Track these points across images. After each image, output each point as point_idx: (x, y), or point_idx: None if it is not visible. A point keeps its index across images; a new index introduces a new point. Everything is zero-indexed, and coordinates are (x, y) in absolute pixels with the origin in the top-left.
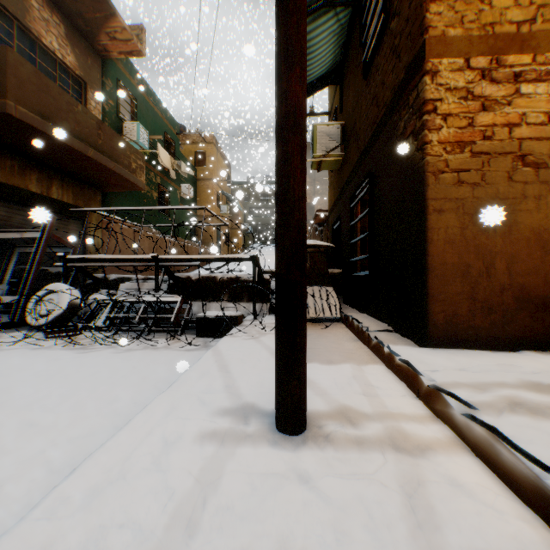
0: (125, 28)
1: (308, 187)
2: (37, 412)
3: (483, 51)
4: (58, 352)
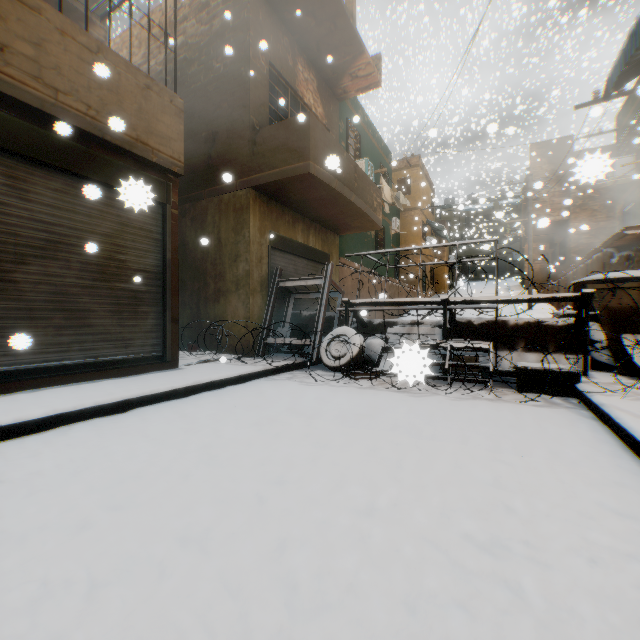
0: (369, 63)
1: (557, 199)
2: (483, 450)
3: None
4: (391, 394)
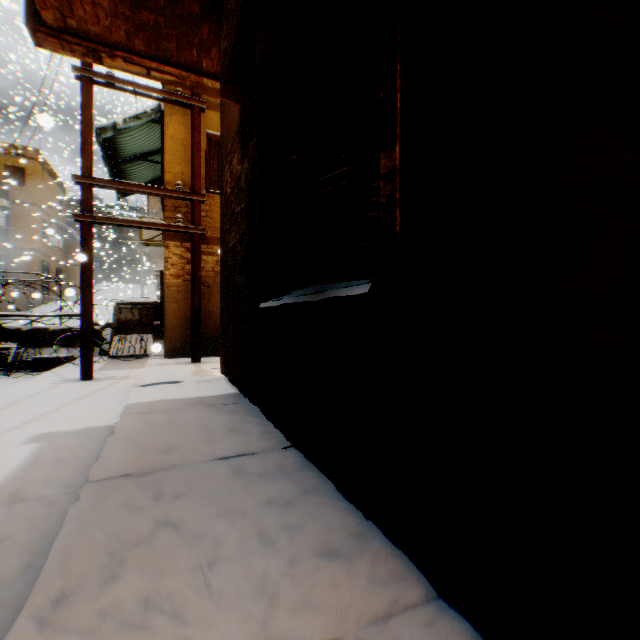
0: None
1: None
2: None
3: (188, 240)
4: None
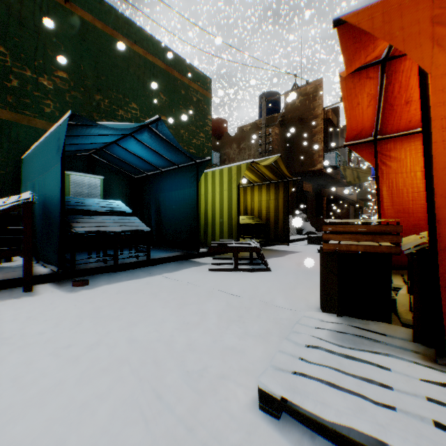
0: None
1: None
2: None
3: None
4: None
